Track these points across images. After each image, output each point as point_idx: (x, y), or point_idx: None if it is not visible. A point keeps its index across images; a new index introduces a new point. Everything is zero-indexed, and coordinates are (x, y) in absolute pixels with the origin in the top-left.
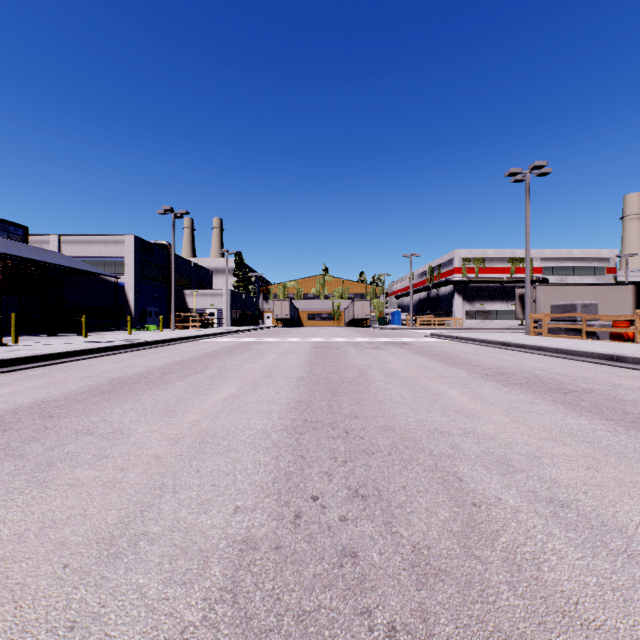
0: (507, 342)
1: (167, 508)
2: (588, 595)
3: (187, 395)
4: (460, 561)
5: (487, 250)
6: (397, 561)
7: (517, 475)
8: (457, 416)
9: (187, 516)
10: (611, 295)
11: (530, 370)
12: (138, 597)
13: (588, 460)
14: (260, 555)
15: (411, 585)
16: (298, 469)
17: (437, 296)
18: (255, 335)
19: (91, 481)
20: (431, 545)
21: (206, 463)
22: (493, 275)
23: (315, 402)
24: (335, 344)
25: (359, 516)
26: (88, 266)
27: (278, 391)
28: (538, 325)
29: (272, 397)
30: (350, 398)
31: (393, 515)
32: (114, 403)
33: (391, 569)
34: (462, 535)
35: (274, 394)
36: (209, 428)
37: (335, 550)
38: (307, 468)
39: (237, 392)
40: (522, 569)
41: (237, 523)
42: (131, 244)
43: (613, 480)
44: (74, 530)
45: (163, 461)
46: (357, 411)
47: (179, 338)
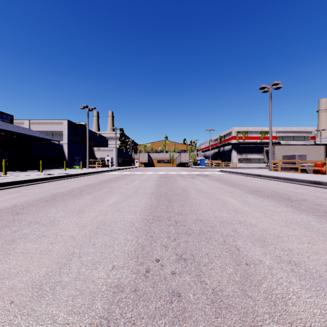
0: (260, 174)
1: (74, 266)
2: (316, 321)
3: (92, 202)
4: (240, 299)
5: (249, 127)
6: (204, 299)
7: (269, 247)
8: (235, 213)
9: (85, 271)
10: (313, 150)
11: (272, 189)
12: (51, 322)
13: (308, 238)
14: (125, 295)
15: (212, 314)
16: (149, 243)
17: (223, 151)
18: (130, 171)
19: (34, 250)
20: (223, 289)
21: (98, 240)
22: (252, 140)
23: (159, 206)
24: (171, 175)
25: (182, 271)
26: (44, 135)
27: (140, 200)
28: (275, 166)
29: (137, 203)
30: (178, 204)
31: (201, 270)
32: (52, 206)
33: (200, 304)
34: (240, 283)
35: (138, 201)
36: (102, 220)
37: (168, 292)
38: (154, 243)
39: (118, 200)
40: (276, 304)
41: (113, 275)
42: (66, 124)
43: (323, 250)
44: (20, 280)
45: (75, 239)
46: (182, 211)
47: (90, 172)
